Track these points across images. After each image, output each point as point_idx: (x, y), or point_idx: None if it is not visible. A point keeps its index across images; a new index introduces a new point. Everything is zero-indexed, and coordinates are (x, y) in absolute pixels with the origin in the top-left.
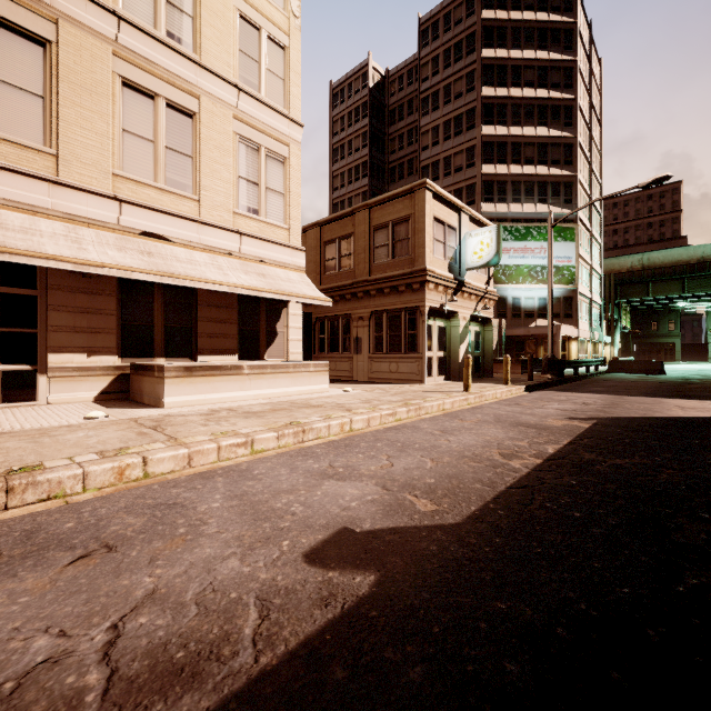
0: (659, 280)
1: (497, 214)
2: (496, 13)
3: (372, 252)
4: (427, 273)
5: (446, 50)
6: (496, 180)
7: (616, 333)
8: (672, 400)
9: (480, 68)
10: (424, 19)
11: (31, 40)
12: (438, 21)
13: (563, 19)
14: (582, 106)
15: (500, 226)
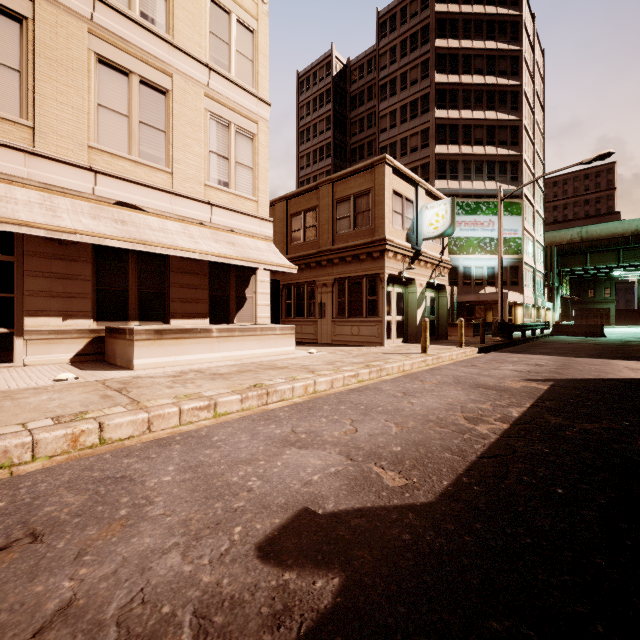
0: (596, 251)
1: (449, 191)
2: (448, 7)
3: (335, 223)
4: (386, 243)
5: (402, 41)
6: (448, 159)
7: (556, 300)
8: (620, 361)
9: (434, 57)
10: (383, 13)
11: (8, 16)
12: (395, 14)
13: (510, 12)
14: (527, 92)
15: (454, 198)
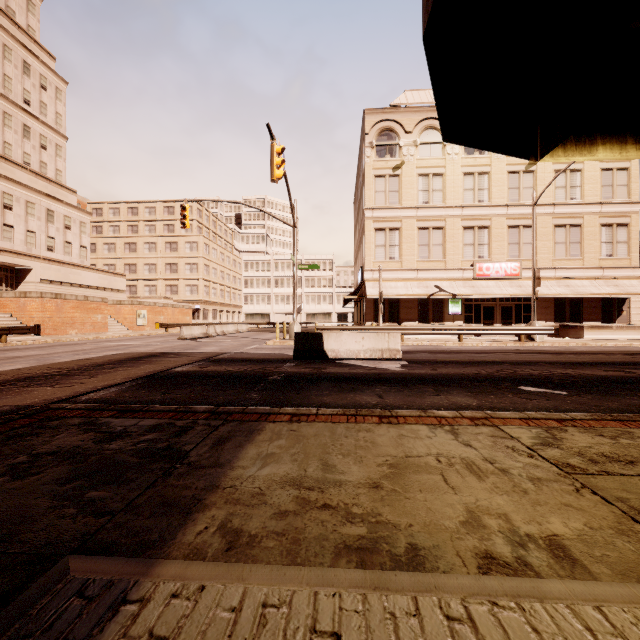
0: None
1: None
2: None
3: None
4: None
5: None
6: None
7: None
8: None
9: None
10: None
11: (530, 227)
12: None
13: None
14: None
15: None
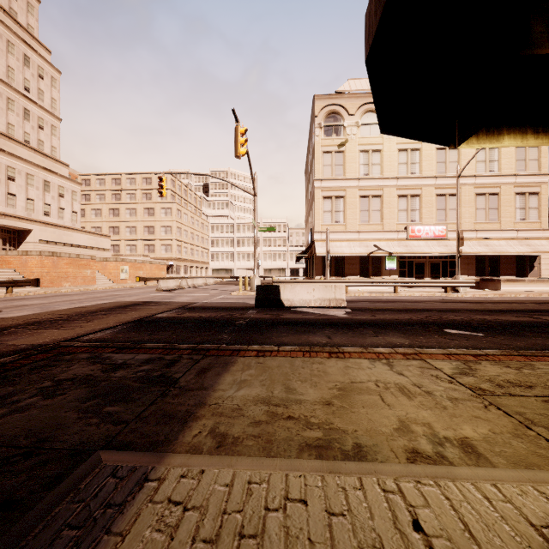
0: None
1: None
2: None
3: None
4: None
5: None
6: None
7: None
8: None
9: None
10: None
11: (455, 196)
12: None
13: None
14: None
15: None
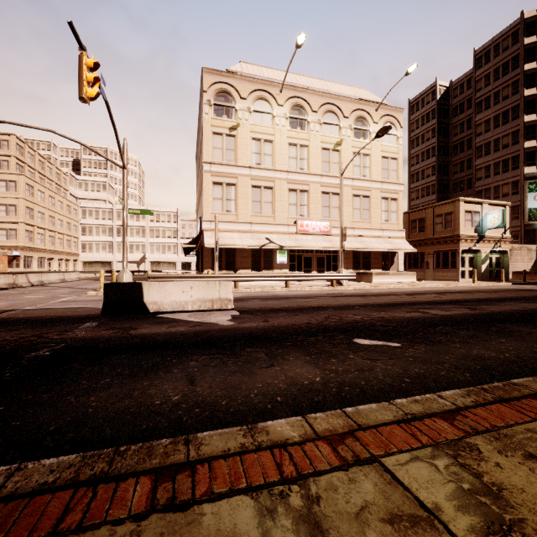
0: None
1: None
2: (536, 37)
3: (434, 226)
4: (460, 236)
5: (495, 69)
6: (536, 150)
7: None
8: None
9: (522, 78)
10: (478, 51)
11: (337, 195)
12: (489, 51)
13: None
14: None
15: (504, 209)
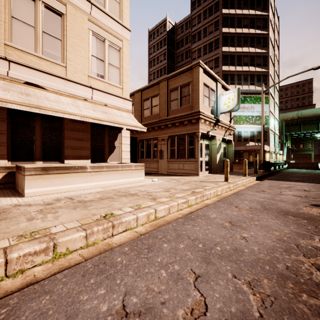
0: (306, 124)
1: None
2: None
3: (169, 103)
4: (200, 113)
5: (204, 11)
6: (229, 73)
7: (284, 149)
8: None
9: (221, 18)
10: None
11: None
12: None
13: None
14: (271, 38)
15: (239, 88)
